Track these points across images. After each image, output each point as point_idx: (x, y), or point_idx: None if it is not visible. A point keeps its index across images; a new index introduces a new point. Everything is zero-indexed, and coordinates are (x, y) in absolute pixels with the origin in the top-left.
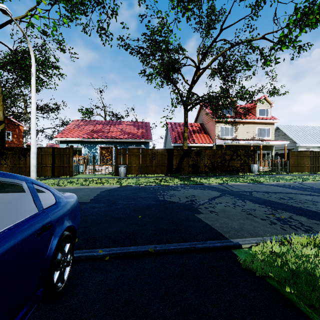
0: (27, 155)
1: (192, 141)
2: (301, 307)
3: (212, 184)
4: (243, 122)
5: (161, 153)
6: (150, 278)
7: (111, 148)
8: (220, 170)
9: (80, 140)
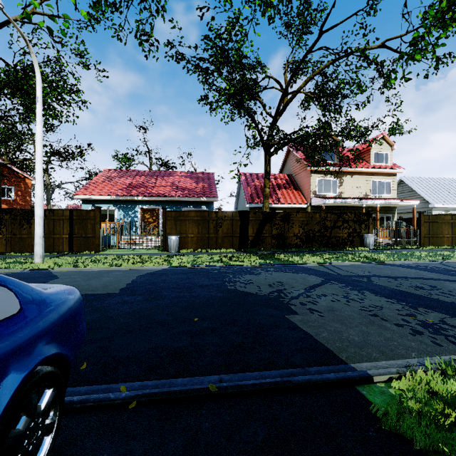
0: (33, 221)
1: (277, 200)
2: None
3: (307, 264)
4: (351, 172)
5: (231, 217)
6: (209, 454)
7: (157, 210)
8: (318, 243)
9: (112, 199)
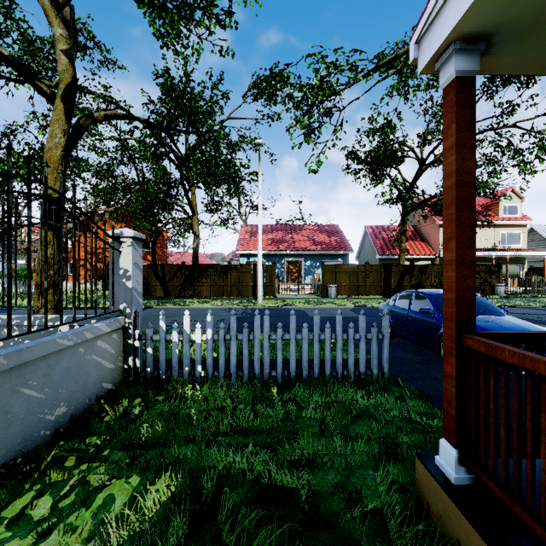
0: (228, 273)
1: (406, 252)
2: None
3: None
4: (479, 225)
5: (376, 270)
6: None
7: (300, 262)
8: None
9: (264, 253)
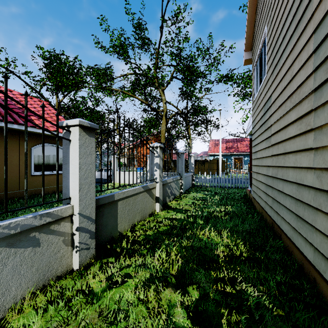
0: (205, 164)
1: None
2: None
3: None
4: None
5: None
6: None
7: (241, 158)
8: None
9: (222, 154)
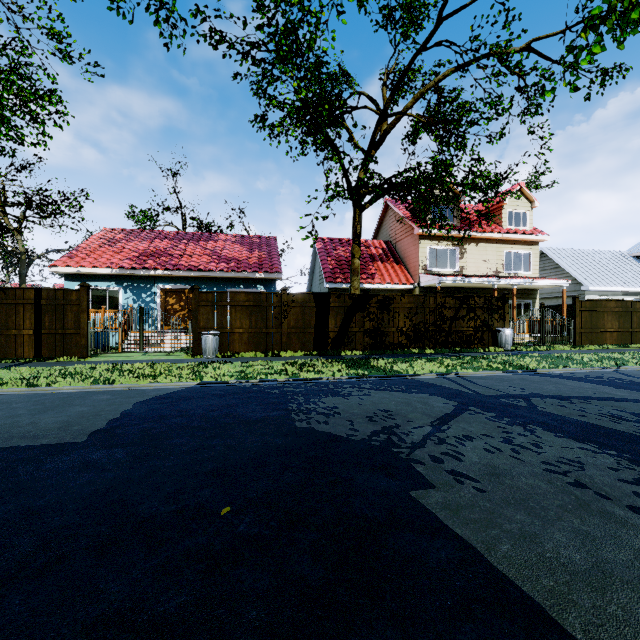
0: None
1: (370, 278)
2: None
3: (422, 376)
4: (476, 238)
5: (302, 303)
6: None
7: (187, 292)
8: (432, 342)
9: (115, 274)
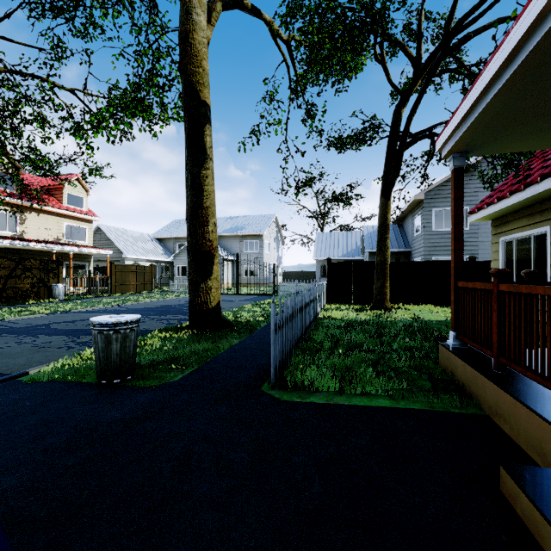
0: None
1: None
2: (76, 381)
3: None
4: (38, 209)
5: None
6: None
7: None
8: None
9: None
